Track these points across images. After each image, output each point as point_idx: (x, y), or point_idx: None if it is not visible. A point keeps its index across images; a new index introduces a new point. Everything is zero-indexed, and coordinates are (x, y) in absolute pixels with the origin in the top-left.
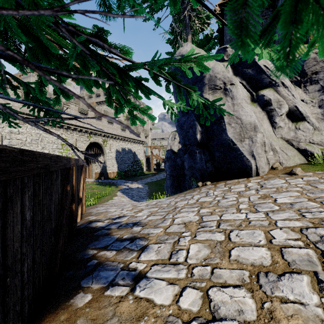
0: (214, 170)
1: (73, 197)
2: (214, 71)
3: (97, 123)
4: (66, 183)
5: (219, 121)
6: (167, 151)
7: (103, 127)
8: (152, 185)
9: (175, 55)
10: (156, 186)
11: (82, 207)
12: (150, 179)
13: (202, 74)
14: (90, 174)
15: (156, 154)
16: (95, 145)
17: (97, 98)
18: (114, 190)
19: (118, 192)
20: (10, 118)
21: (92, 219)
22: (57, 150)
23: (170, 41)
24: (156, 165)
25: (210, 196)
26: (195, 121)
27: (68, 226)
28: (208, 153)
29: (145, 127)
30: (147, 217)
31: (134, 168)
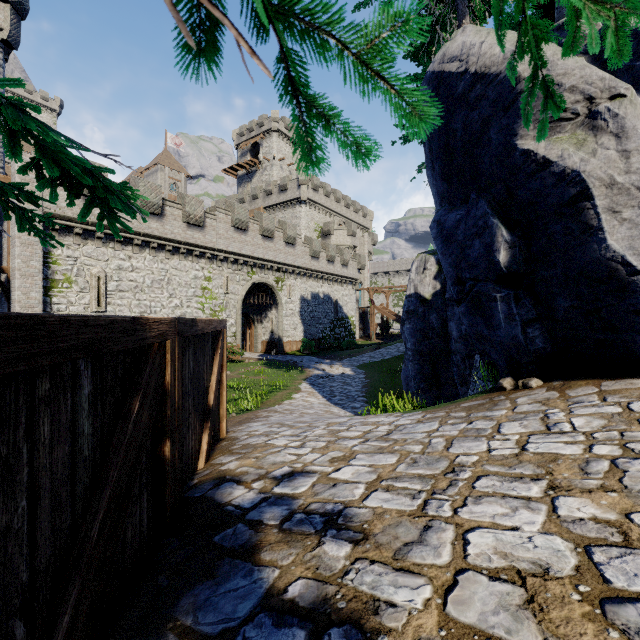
0: (551, 348)
1: (165, 423)
2: (553, 71)
3: (265, 246)
4: (130, 392)
5: (574, 207)
6: (408, 298)
7: (276, 254)
8: (372, 369)
9: (433, 65)
10: (381, 372)
11: (220, 425)
12: (368, 357)
13: (512, 87)
14: (253, 345)
15: (380, 305)
16: (262, 288)
17: (266, 200)
18: (296, 379)
19: (302, 383)
20: (119, 244)
21: (227, 469)
22: (195, 298)
23: (416, 49)
24: (380, 327)
25: (566, 435)
26: (491, 216)
27: (148, 505)
28: (531, 301)
29: (358, 251)
30: (366, 493)
31: (337, 333)
